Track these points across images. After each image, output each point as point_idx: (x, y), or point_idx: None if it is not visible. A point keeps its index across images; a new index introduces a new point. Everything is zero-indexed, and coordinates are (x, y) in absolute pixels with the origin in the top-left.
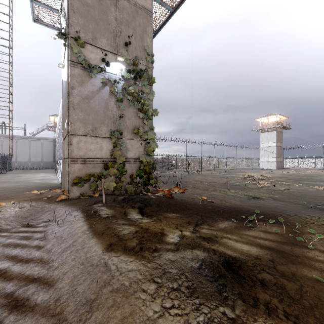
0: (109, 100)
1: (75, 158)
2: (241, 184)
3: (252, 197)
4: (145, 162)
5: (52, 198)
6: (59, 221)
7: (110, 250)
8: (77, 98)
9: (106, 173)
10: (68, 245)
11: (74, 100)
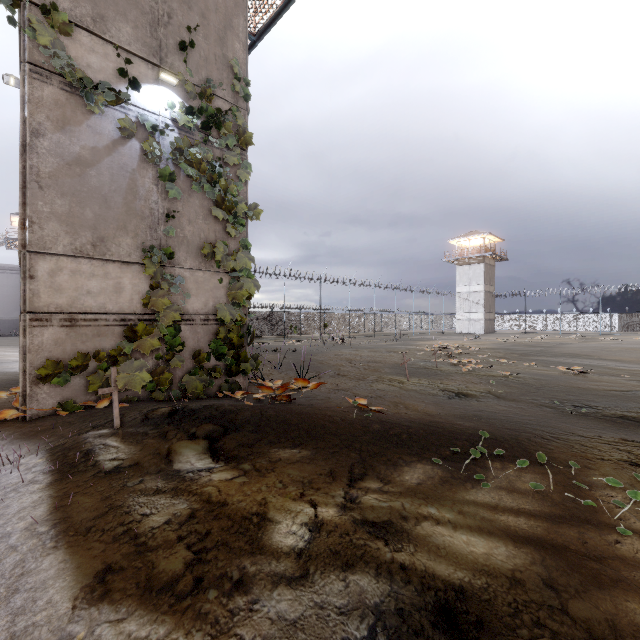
0: (140, 174)
1: (45, 313)
2: (428, 365)
3: (455, 394)
4: (229, 322)
5: None
6: None
7: (100, 596)
8: (51, 162)
9: (132, 350)
10: None
11: (40, 165)
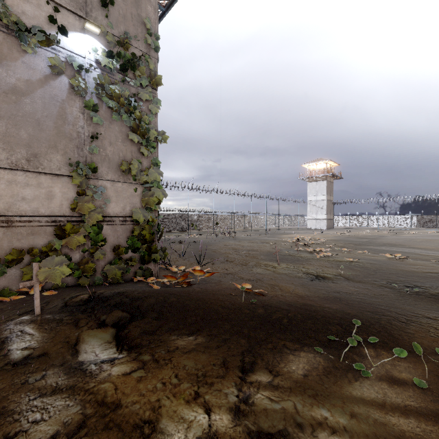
0: (68, 103)
1: None
2: (292, 253)
3: (315, 276)
4: (142, 222)
5: None
6: None
7: None
8: None
9: (61, 245)
10: None
11: None
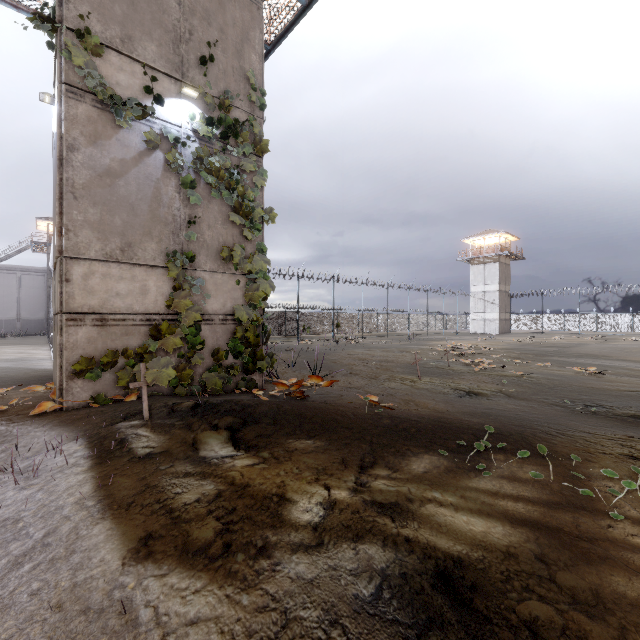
0: (164, 182)
1: (79, 314)
2: (440, 365)
3: (466, 393)
4: (246, 321)
5: (22, 408)
6: (25, 470)
7: (144, 556)
8: (84, 174)
9: (156, 348)
10: (30, 547)
11: (75, 177)
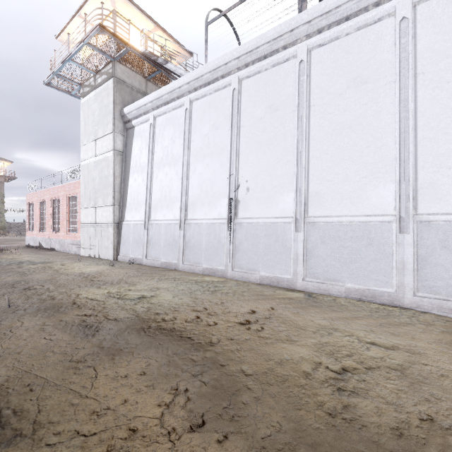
0: None
1: None
2: None
3: None
4: (1, 226)
5: None
6: None
7: None
8: None
9: None
10: None
11: None
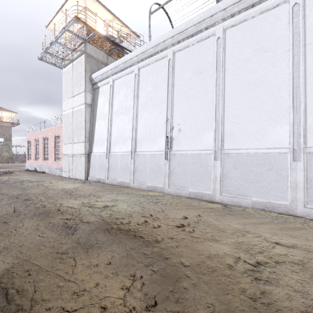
0: None
1: None
2: None
3: None
4: (9, 156)
5: None
6: None
7: None
8: None
9: None
10: None
11: None
